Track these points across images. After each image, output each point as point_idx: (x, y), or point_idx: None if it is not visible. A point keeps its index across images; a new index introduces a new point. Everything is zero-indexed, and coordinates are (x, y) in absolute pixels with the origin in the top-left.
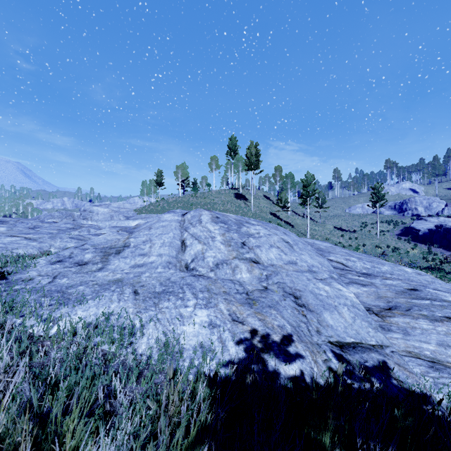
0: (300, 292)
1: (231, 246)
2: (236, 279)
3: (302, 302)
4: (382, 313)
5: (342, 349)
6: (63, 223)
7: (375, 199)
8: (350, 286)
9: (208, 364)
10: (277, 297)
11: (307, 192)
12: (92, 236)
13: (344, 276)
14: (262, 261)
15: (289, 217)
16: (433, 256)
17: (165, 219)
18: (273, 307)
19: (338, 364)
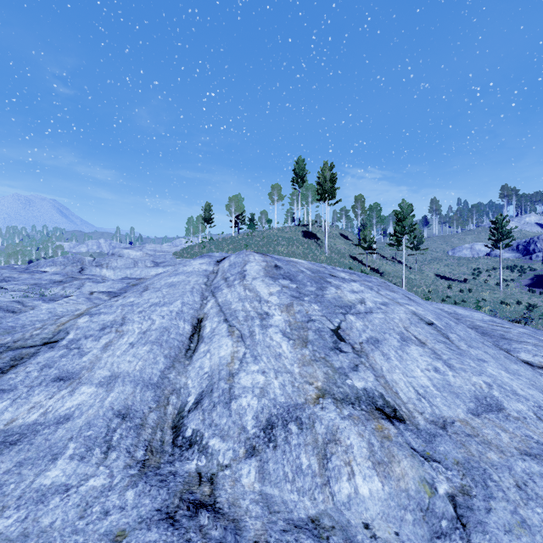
0: None
1: (308, 343)
2: (335, 504)
3: None
4: None
5: None
6: (51, 274)
7: (497, 236)
8: None
9: None
10: None
11: (403, 228)
12: (43, 303)
13: None
14: (406, 407)
15: (375, 262)
16: None
17: (182, 270)
18: None
19: None
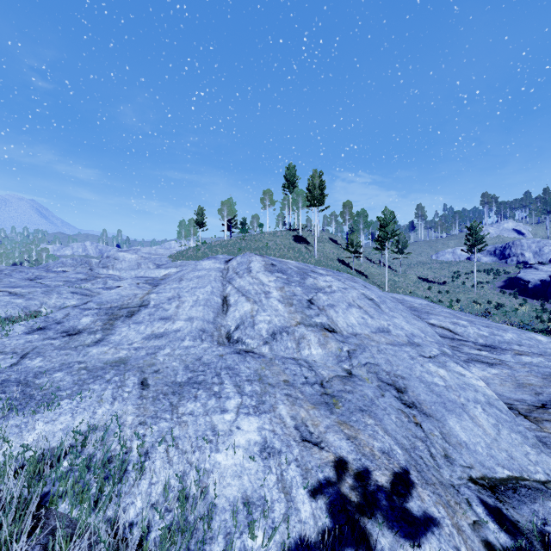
0: (404, 380)
1: (293, 305)
2: (302, 357)
3: (410, 399)
4: (534, 415)
5: (497, 494)
6: (74, 273)
7: (472, 242)
8: (471, 366)
9: (259, 549)
10: (371, 390)
11: (385, 234)
12: (103, 290)
13: (459, 350)
14: (339, 329)
15: (362, 265)
16: (548, 315)
17: (202, 267)
18: (368, 411)
19: (500, 533)
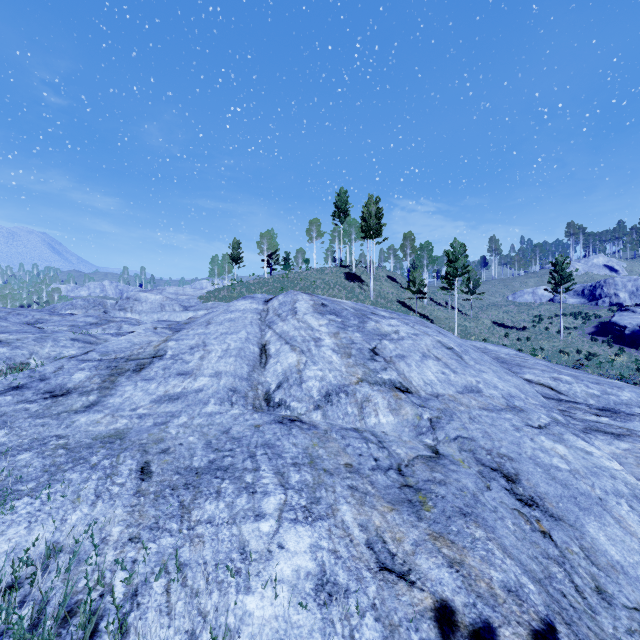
0: (512, 461)
1: (352, 356)
2: (367, 427)
3: (527, 492)
4: None
5: None
6: (83, 316)
7: (558, 279)
8: (592, 438)
9: None
10: (471, 479)
11: (455, 270)
12: (112, 336)
13: (570, 415)
14: (415, 388)
15: (426, 307)
16: None
17: (235, 308)
18: (473, 516)
19: None
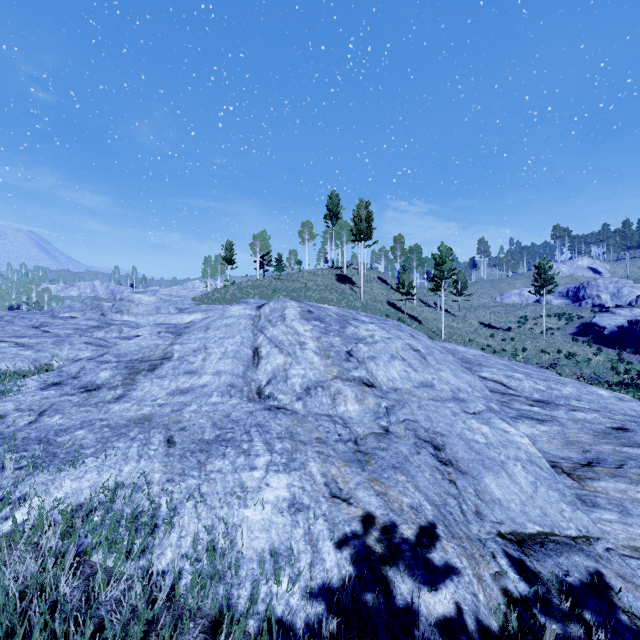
0: (443, 437)
1: (330, 357)
2: (338, 413)
3: (447, 456)
4: (578, 473)
5: (523, 548)
6: (84, 319)
7: (540, 282)
8: (519, 423)
9: (284, 593)
10: (406, 447)
11: (441, 273)
12: (120, 340)
13: (509, 405)
14: (379, 383)
15: (415, 308)
16: (625, 366)
17: (231, 314)
18: (400, 468)
19: (520, 583)
